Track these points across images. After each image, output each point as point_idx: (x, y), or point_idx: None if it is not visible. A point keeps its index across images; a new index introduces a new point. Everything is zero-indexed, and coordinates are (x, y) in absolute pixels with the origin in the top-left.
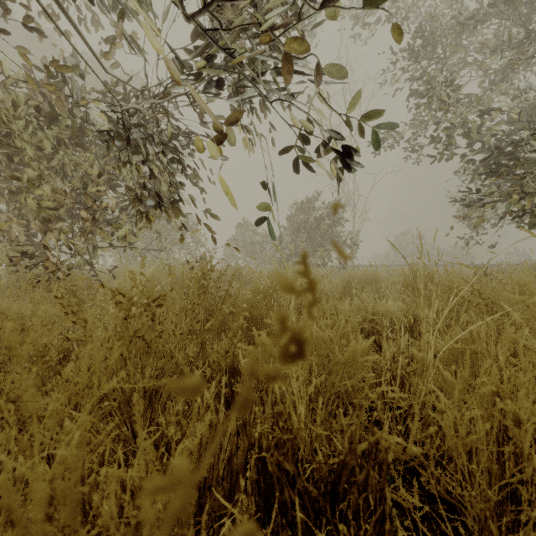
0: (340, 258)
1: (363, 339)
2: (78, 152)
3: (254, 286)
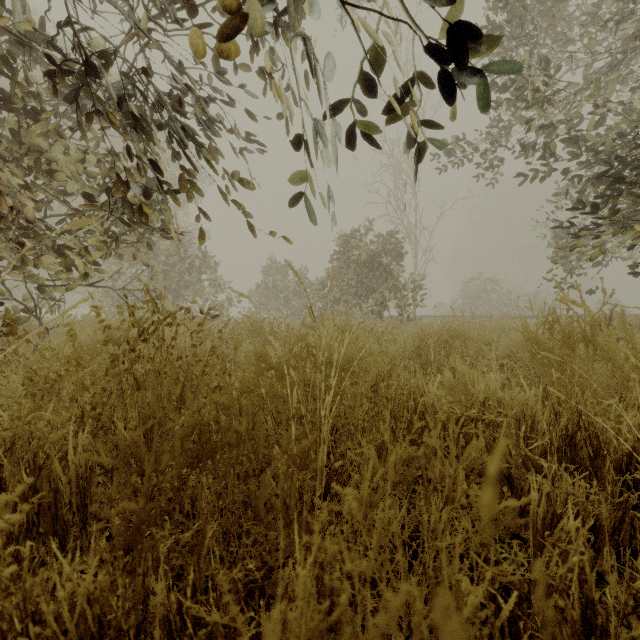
0: (400, 307)
1: (462, 448)
2: (6, 140)
3: (255, 354)
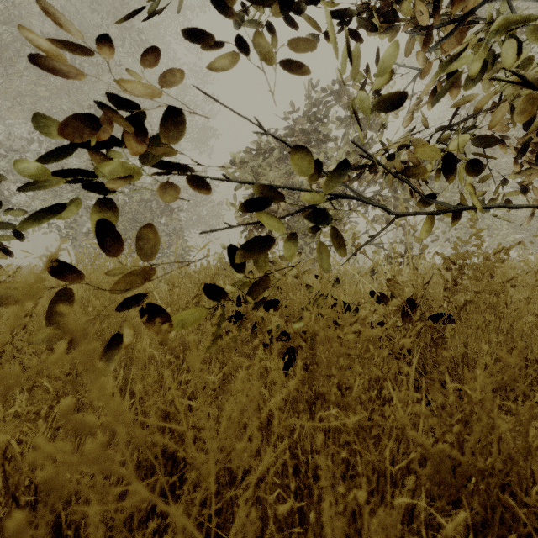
0: None
1: None
2: None
3: None
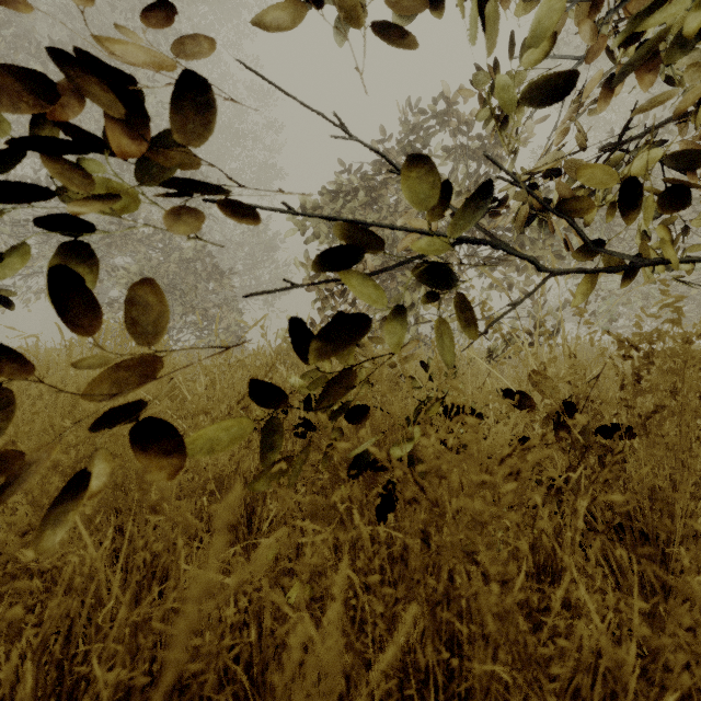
0: None
1: None
2: None
3: None
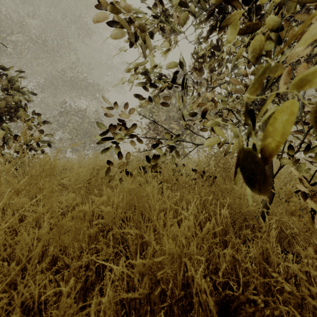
0: None
1: None
2: None
3: None
